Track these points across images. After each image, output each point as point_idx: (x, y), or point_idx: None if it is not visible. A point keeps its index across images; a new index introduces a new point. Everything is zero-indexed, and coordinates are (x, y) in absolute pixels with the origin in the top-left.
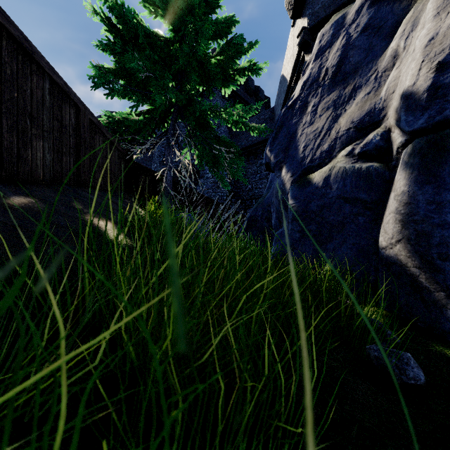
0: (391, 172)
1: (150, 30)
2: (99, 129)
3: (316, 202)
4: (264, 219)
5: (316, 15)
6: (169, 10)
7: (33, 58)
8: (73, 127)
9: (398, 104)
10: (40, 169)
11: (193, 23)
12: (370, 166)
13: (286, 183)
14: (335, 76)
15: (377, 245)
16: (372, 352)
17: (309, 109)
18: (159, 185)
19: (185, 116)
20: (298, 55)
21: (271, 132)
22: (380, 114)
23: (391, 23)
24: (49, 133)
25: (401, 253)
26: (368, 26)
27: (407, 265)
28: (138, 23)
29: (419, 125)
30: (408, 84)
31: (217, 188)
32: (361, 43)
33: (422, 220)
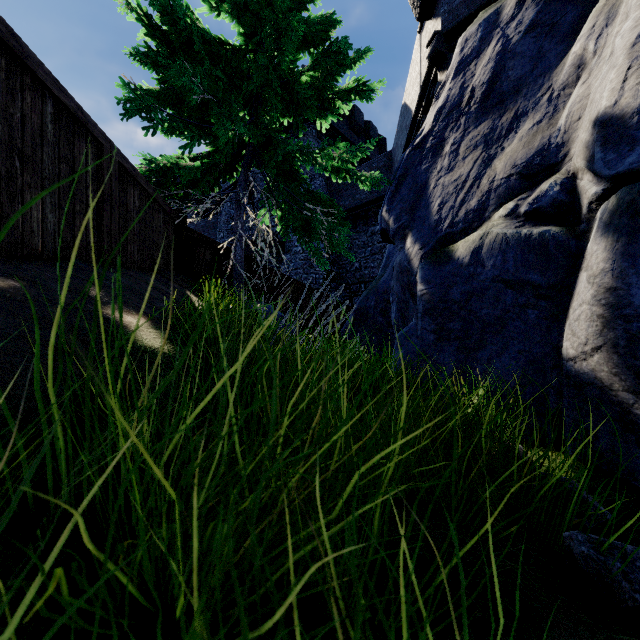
0: (580, 241)
1: (211, 35)
2: (134, 179)
3: (461, 288)
4: (378, 312)
5: (454, 14)
6: (238, 3)
7: (25, 64)
8: (92, 174)
9: (589, 135)
10: (37, 236)
11: (274, 21)
12: (546, 232)
13: (413, 258)
14: (485, 98)
15: (560, 353)
16: (576, 546)
17: (446, 148)
18: (225, 263)
19: (262, 161)
20: (428, 74)
21: (390, 184)
22: (558, 153)
23: (571, 17)
24: (53, 181)
25: (601, 368)
26: (536, 23)
27: (612, 387)
28: (194, 24)
29: (626, 166)
30: (606, 104)
31: (310, 268)
32: (526, 49)
33: (639, 315)
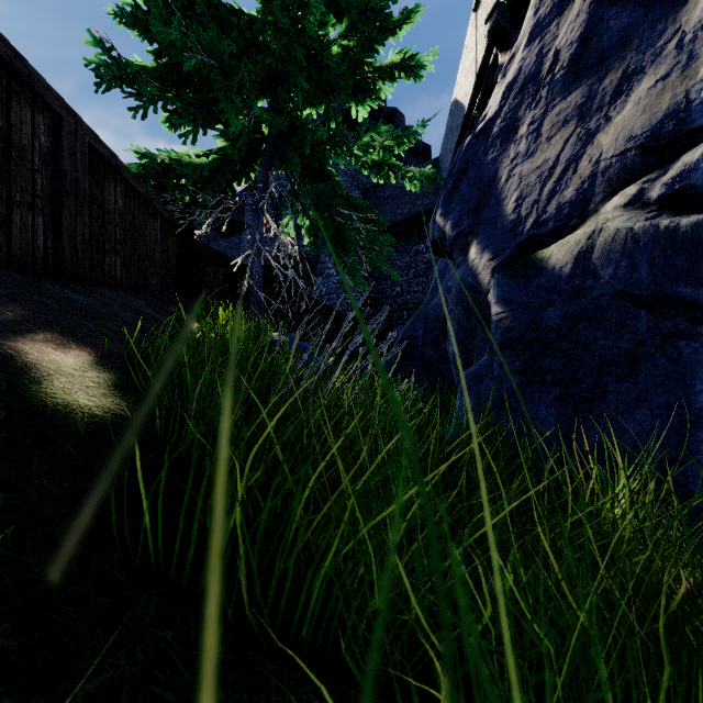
0: None
1: None
2: (116, 171)
3: (560, 309)
4: (427, 343)
5: None
6: None
7: None
8: (44, 154)
9: None
10: None
11: None
12: None
13: (481, 272)
14: (576, 60)
15: None
16: None
17: (521, 130)
18: (241, 284)
19: (286, 157)
20: (486, 58)
21: (445, 182)
22: None
23: None
24: None
25: None
26: None
27: None
28: None
29: None
30: None
31: (345, 292)
32: None
33: None
